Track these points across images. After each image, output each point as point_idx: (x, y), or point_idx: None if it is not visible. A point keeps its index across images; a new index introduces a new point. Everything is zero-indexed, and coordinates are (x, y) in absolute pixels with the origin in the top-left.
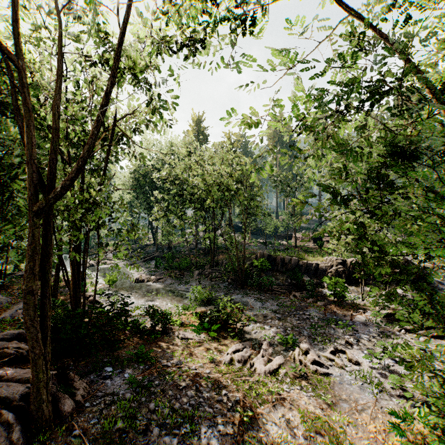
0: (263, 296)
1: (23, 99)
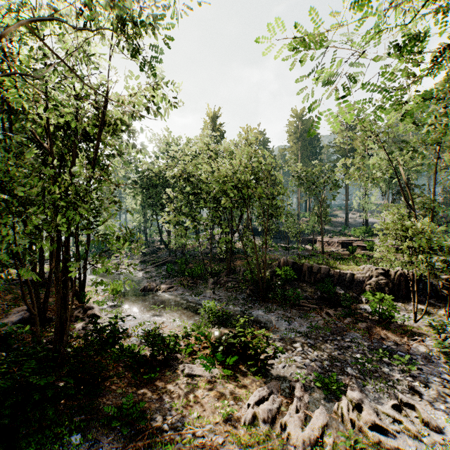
0: (288, 313)
1: None
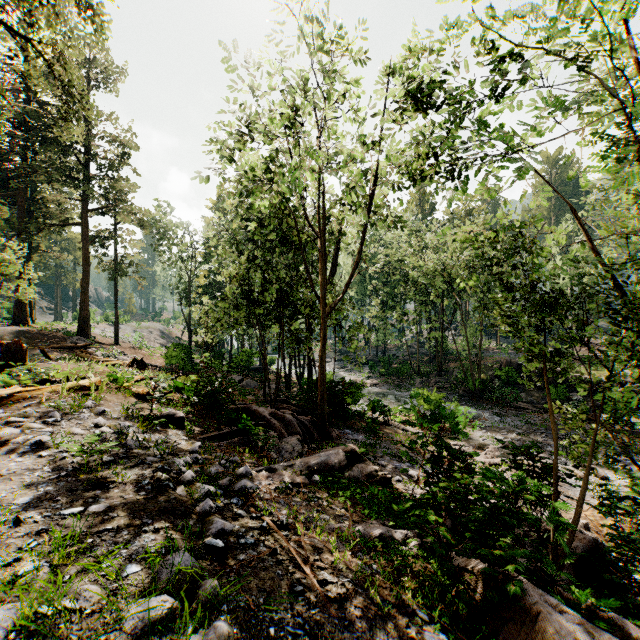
0: (504, 412)
1: (320, 255)
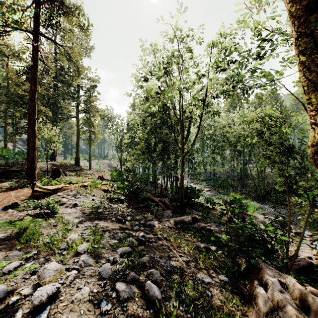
0: (276, 206)
1: (181, 129)
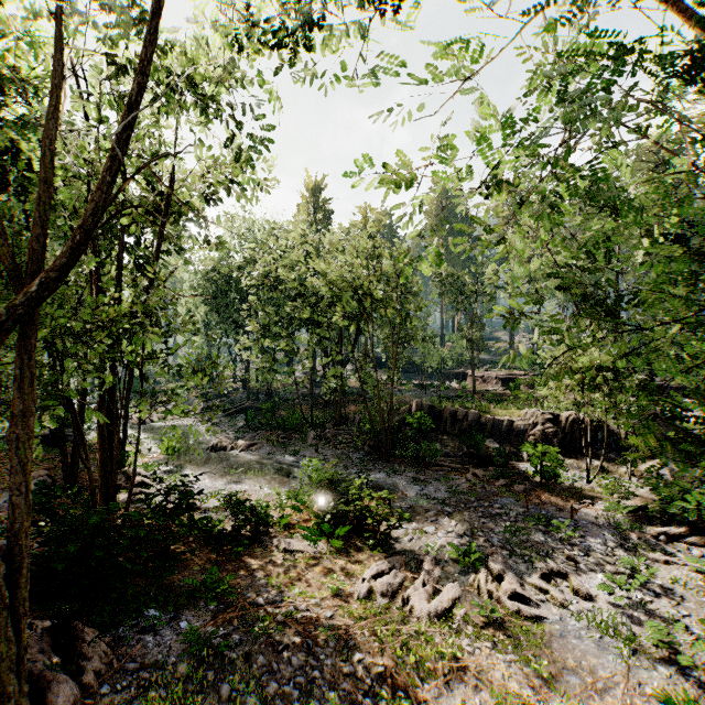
0: (421, 475)
1: None
